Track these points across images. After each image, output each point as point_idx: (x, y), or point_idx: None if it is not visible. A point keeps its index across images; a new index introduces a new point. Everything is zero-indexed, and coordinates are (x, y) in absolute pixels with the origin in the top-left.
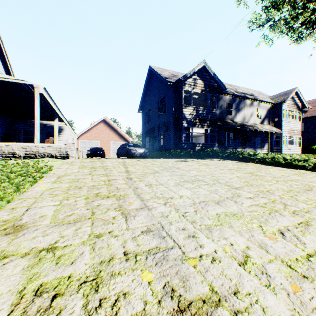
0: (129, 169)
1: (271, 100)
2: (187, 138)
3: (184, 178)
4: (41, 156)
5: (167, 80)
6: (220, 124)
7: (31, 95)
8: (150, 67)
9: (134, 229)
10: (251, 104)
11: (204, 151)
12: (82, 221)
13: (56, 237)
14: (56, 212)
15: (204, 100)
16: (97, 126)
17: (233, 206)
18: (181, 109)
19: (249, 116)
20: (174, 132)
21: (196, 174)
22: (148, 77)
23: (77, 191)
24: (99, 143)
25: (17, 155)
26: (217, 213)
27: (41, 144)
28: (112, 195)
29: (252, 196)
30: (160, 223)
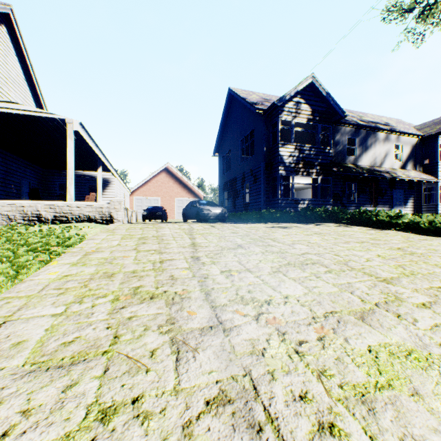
0: (196, 241)
1: (419, 132)
2: (285, 191)
3: (286, 259)
4: (76, 219)
5: (255, 106)
6: (337, 169)
7: (64, 134)
8: (230, 91)
9: (189, 394)
10: (386, 138)
11: (312, 211)
12: (87, 362)
13: (14, 412)
14: (48, 333)
15: (310, 136)
16: (157, 177)
17: (398, 327)
18: (276, 148)
19: (382, 157)
20: (266, 183)
21: (306, 251)
22: (227, 105)
23: (103, 283)
24: (160, 200)
25: (43, 218)
26: (371, 347)
27: (75, 202)
28: (161, 292)
29: (426, 302)
30: (248, 374)
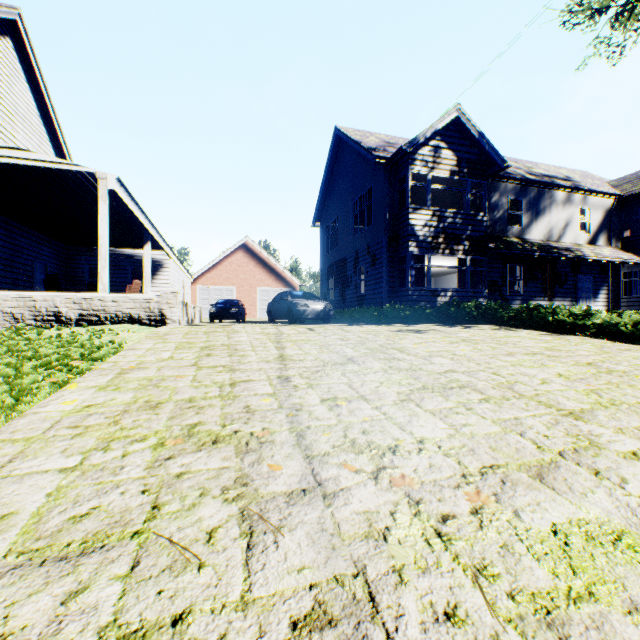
0: (286, 352)
1: (616, 190)
2: (418, 278)
3: (421, 380)
4: (111, 319)
5: (374, 153)
6: (495, 246)
7: (95, 196)
8: (337, 131)
9: (266, 609)
10: (567, 199)
11: (458, 307)
12: (106, 551)
13: None
14: (50, 501)
15: (455, 197)
16: (231, 257)
17: (598, 493)
18: (405, 215)
19: (561, 228)
20: (389, 265)
21: (450, 367)
22: (333, 152)
23: (143, 417)
24: (235, 291)
25: (64, 317)
26: (556, 526)
27: (110, 295)
28: (230, 433)
29: (638, 449)
30: (361, 574)
